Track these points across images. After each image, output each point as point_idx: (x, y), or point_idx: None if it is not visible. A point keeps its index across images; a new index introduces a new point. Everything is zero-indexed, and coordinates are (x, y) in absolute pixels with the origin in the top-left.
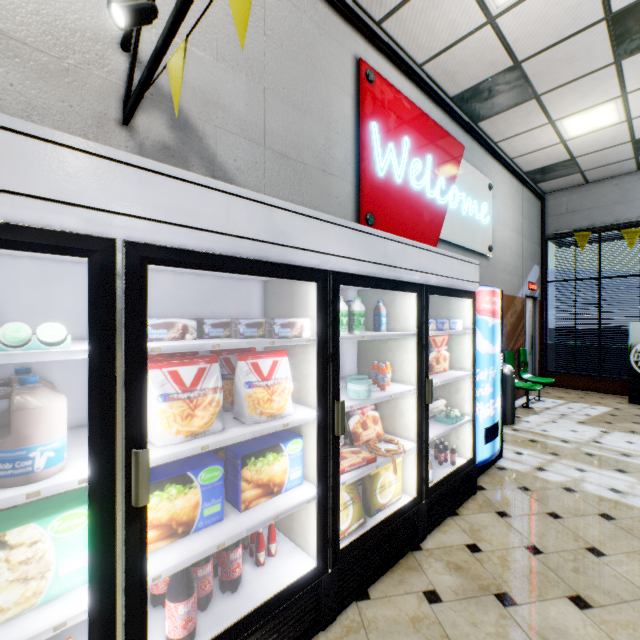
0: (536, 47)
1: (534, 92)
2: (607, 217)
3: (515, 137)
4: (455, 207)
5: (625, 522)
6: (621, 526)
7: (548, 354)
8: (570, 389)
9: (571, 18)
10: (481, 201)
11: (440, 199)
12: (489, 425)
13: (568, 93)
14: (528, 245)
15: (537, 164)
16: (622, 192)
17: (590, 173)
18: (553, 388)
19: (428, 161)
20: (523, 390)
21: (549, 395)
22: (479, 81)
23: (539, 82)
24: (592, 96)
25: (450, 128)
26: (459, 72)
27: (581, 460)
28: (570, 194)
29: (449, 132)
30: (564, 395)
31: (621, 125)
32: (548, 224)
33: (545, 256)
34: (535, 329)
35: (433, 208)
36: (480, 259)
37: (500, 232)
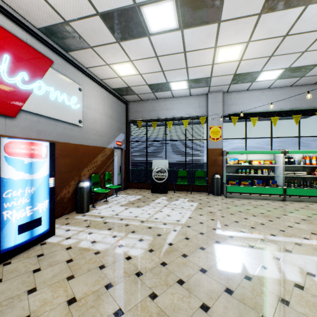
0: (71, 15)
1: (88, 44)
2: (148, 116)
3: (95, 67)
4: (42, 93)
5: (76, 261)
6: (71, 265)
7: (130, 174)
8: (137, 189)
9: (80, 5)
10: (72, 95)
11: (22, 85)
12: (25, 222)
13: (106, 51)
14: (116, 123)
15: (115, 86)
16: (153, 106)
17: (141, 96)
18: (130, 189)
19: (6, 58)
20: (112, 192)
21: (124, 193)
22: (50, 24)
23: (87, 39)
24: (118, 57)
25: (39, 47)
26: (31, 12)
27: (97, 227)
28: (137, 104)
29: (37, 49)
30: (131, 192)
31: (139, 76)
32: (129, 115)
33: (129, 130)
34: (122, 163)
35: (13, 89)
36: (73, 126)
37: (92, 114)
